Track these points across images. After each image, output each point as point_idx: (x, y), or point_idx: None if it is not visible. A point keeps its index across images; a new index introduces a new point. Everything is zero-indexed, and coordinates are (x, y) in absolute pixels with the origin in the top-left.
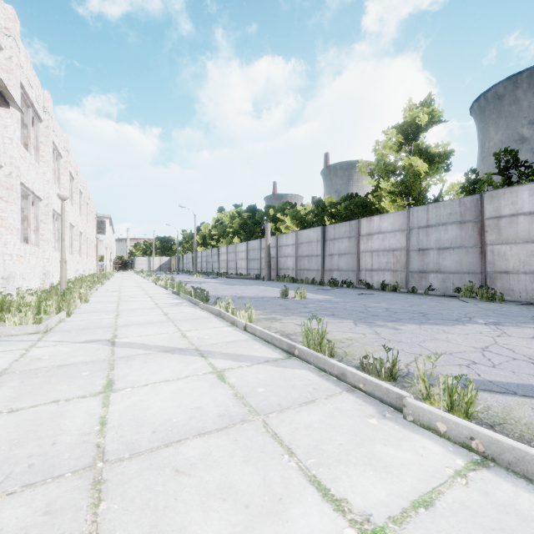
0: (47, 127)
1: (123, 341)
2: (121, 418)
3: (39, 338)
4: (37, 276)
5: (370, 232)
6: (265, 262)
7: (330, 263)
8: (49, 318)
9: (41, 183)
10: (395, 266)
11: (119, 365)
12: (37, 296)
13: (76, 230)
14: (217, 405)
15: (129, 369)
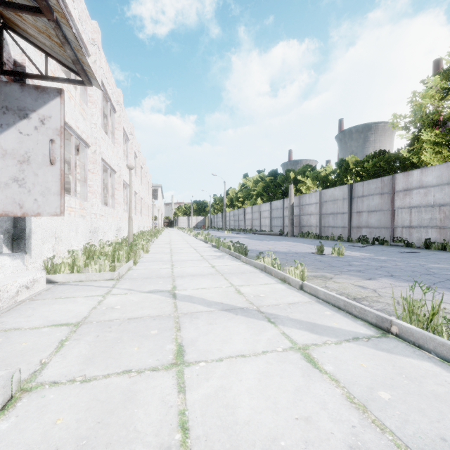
0: (119, 116)
1: (182, 294)
2: (205, 420)
3: (113, 284)
4: (113, 231)
5: (407, 187)
6: (289, 220)
7: (358, 220)
8: (121, 265)
9: (115, 160)
10: (443, 223)
11: (185, 324)
12: (113, 247)
13: (138, 196)
14: (332, 418)
15: (196, 331)
